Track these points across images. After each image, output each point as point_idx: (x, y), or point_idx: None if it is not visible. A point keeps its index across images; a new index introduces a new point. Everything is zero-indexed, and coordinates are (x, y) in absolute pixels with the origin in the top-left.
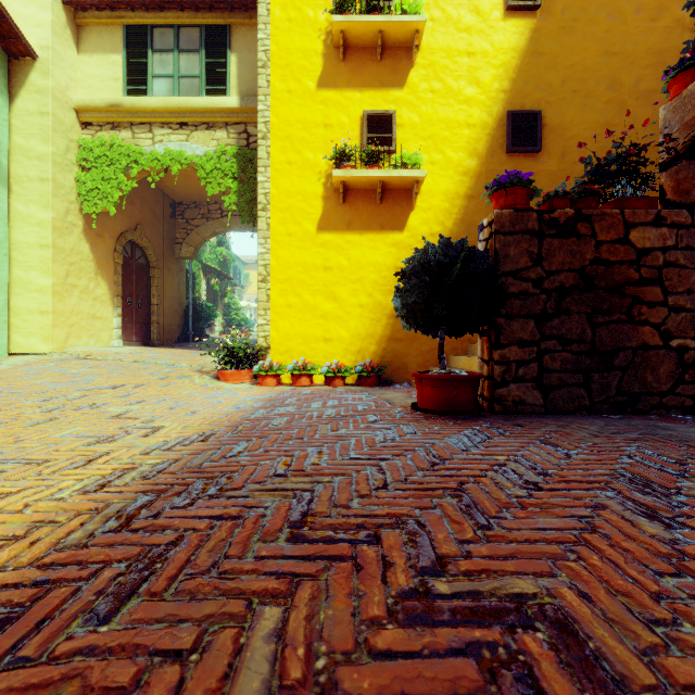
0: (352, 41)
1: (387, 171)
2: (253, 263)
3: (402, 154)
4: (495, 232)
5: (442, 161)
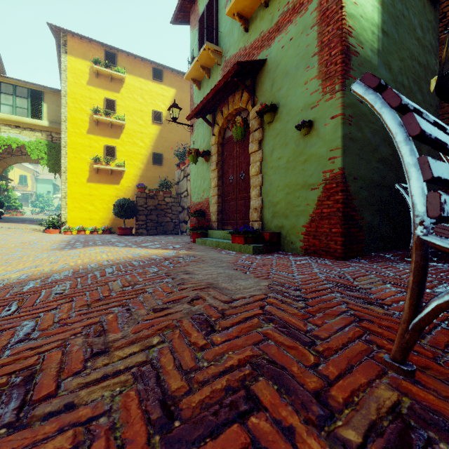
0: (100, 121)
1: (113, 167)
2: None
3: (119, 160)
4: (137, 197)
5: (132, 164)
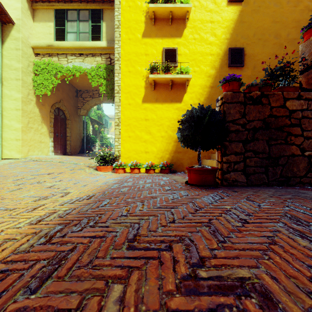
0: (158, 16)
1: (174, 75)
2: (113, 118)
3: (180, 68)
4: (224, 102)
5: (199, 70)
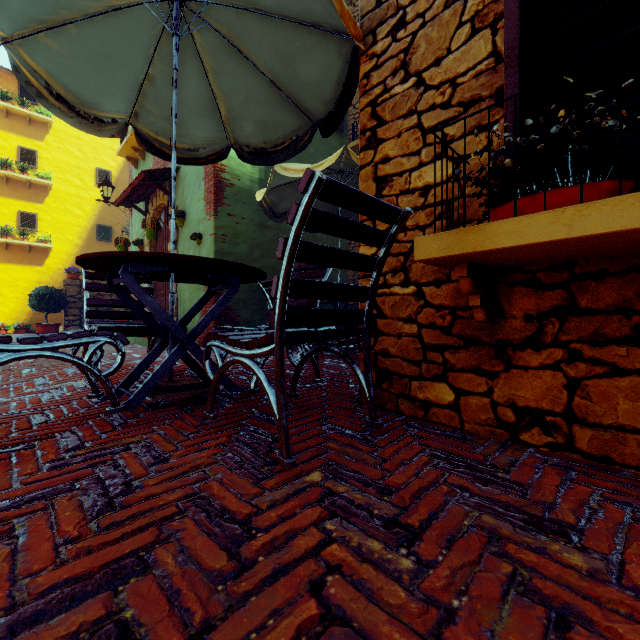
0: (12, 178)
1: (32, 242)
2: None
3: (42, 233)
4: (66, 285)
5: (64, 239)
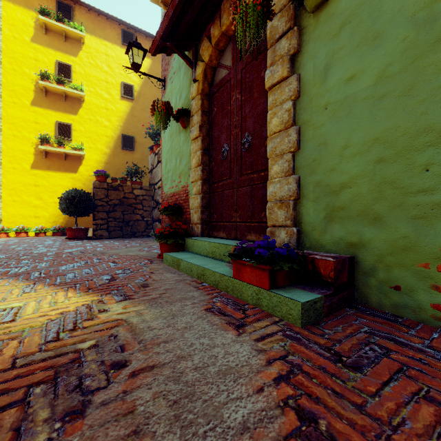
0: (50, 90)
1: (67, 150)
2: None
3: (76, 142)
4: (94, 188)
5: (95, 147)
